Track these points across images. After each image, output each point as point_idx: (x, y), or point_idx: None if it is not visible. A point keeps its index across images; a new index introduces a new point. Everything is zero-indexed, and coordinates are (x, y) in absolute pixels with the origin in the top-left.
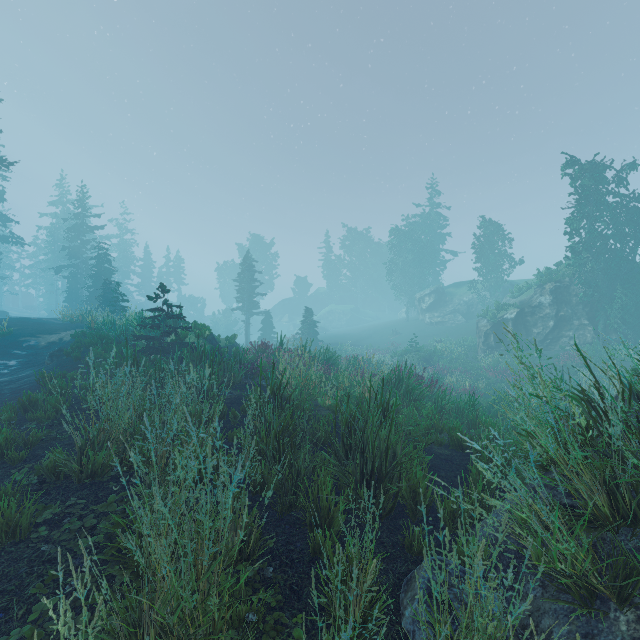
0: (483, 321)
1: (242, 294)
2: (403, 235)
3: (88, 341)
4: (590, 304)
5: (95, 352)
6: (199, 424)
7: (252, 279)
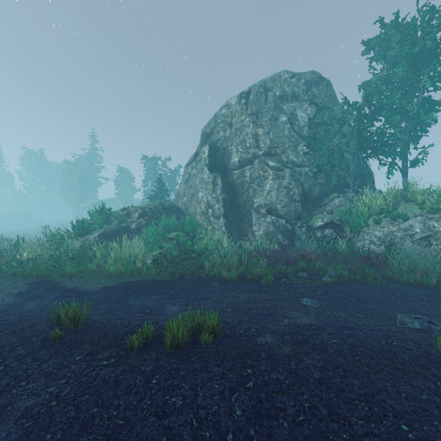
0: None
1: None
2: (71, 165)
3: None
4: None
5: None
6: None
7: None
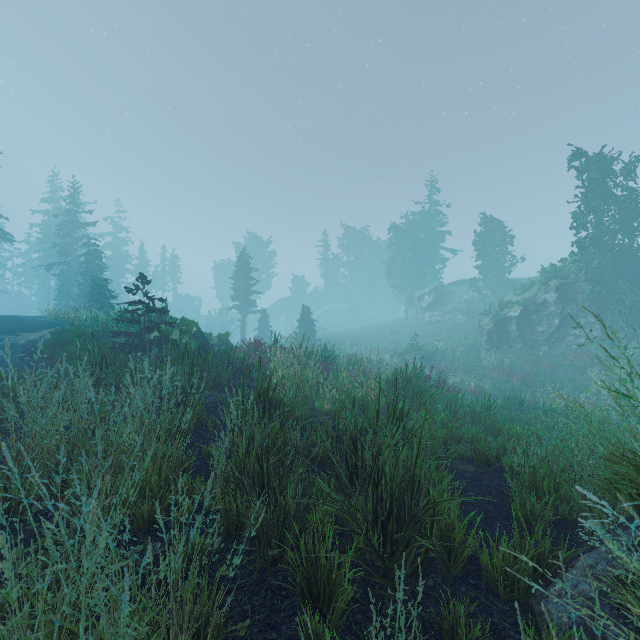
0: (485, 319)
1: (238, 292)
2: (402, 233)
3: (64, 338)
4: (597, 301)
5: (69, 350)
6: (168, 436)
7: (248, 277)
